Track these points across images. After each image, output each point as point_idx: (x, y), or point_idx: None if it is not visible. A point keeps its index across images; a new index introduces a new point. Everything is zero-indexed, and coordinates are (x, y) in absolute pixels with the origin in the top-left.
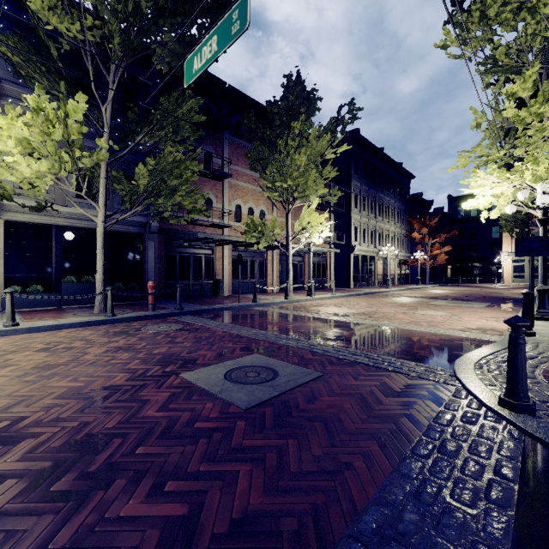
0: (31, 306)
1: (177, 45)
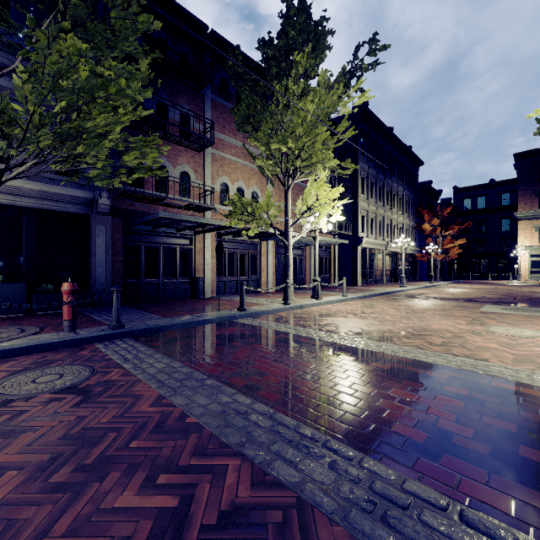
0: None
1: None
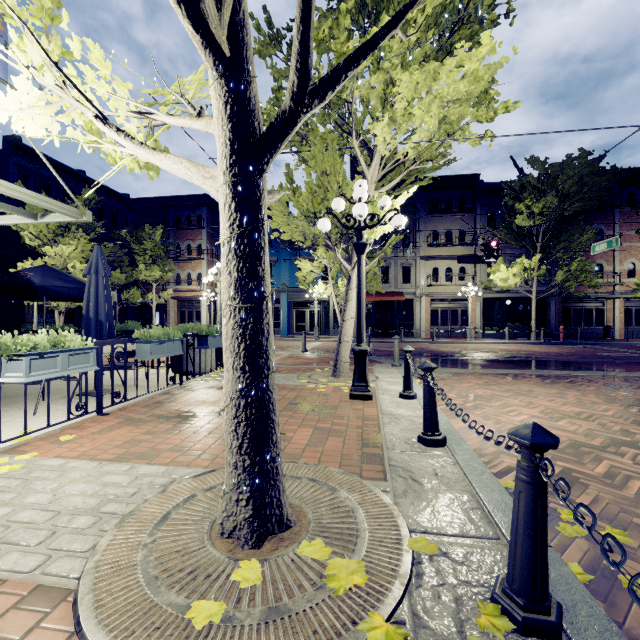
0: (494, 337)
1: (580, 204)
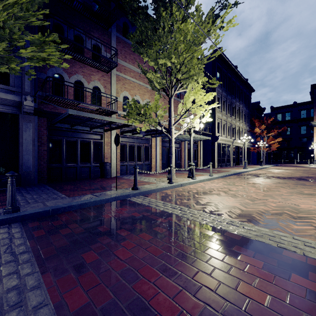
0: None
1: None
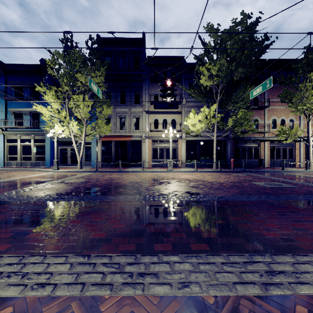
0: (192, 166)
1: (243, 70)
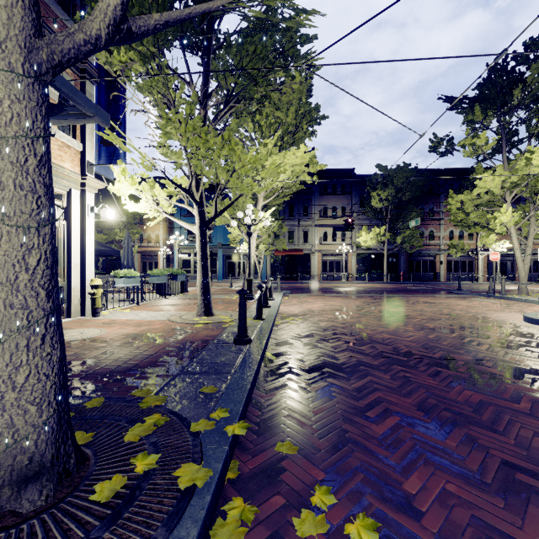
0: (363, 279)
1: (410, 193)
